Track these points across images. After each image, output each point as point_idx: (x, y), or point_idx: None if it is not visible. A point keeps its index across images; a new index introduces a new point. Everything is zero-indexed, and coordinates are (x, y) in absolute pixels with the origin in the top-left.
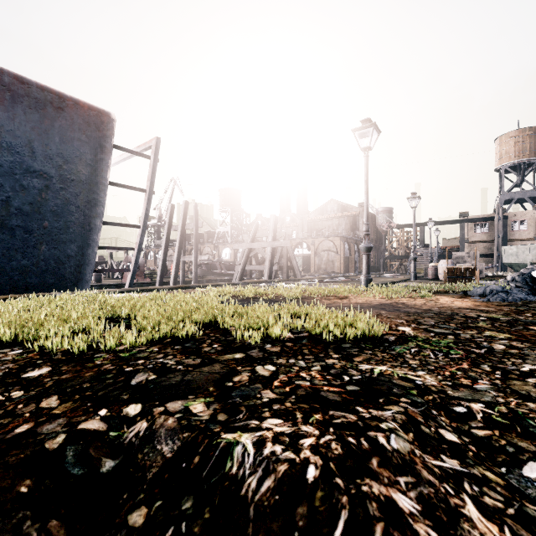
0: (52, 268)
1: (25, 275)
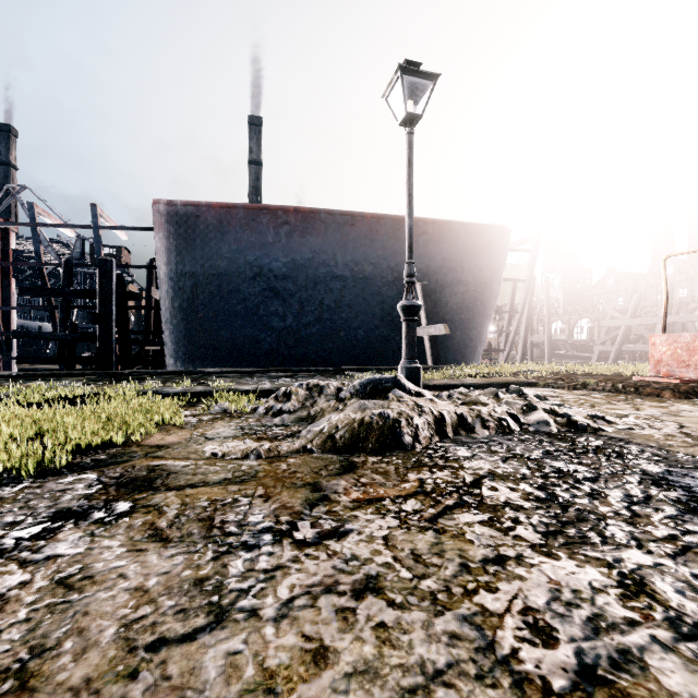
0: (460, 348)
1: (446, 353)
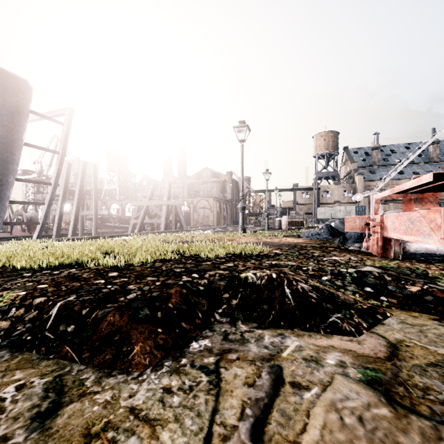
0: None
1: None
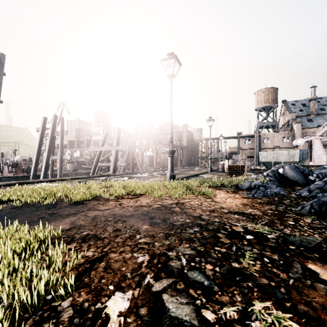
0: None
1: None
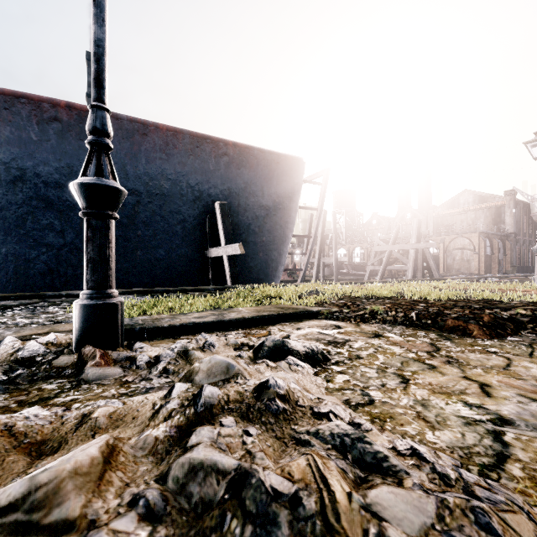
0: (263, 268)
1: (250, 272)
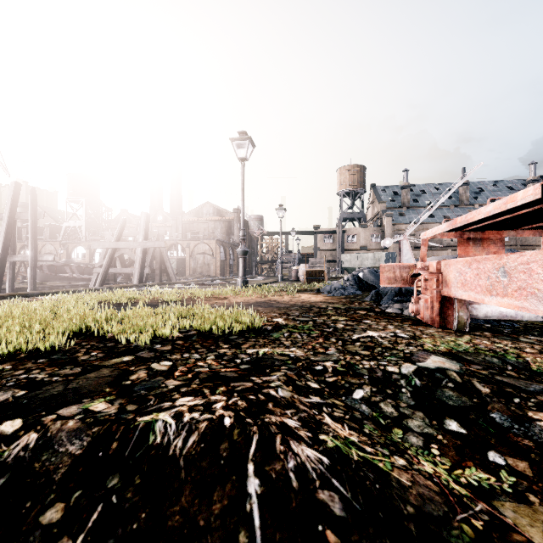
0: None
1: None
